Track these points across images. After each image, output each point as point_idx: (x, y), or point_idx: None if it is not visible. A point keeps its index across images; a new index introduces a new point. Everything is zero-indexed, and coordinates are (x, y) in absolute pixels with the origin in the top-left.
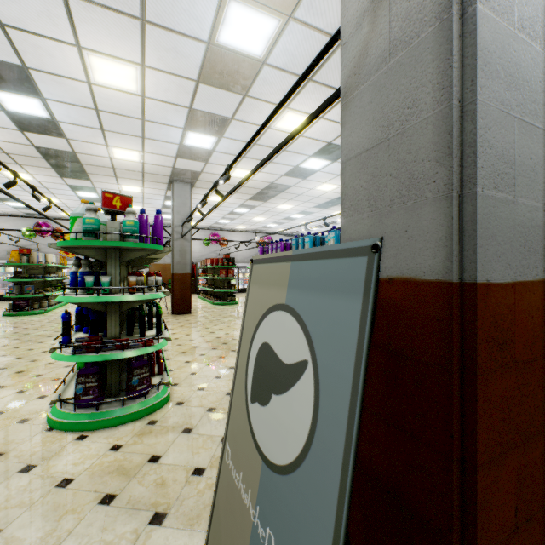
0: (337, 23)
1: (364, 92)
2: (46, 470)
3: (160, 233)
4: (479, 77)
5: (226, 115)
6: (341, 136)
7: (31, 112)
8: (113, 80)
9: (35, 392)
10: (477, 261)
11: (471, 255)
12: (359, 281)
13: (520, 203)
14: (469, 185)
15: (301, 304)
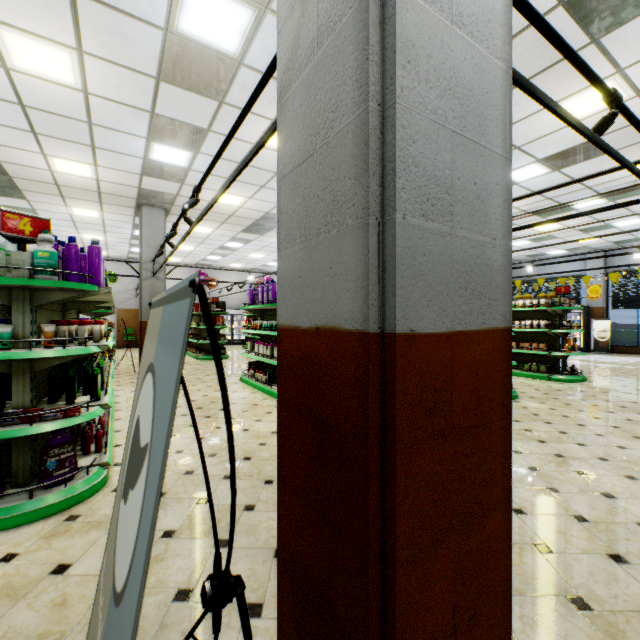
0: None
1: (296, 92)
2: None
3: (96, 269)
4: (399, 74)
5: (200, 125)
6: (278, 148)
7: None
8: (40, 67)
9: None
10: (396, 306)
11: (391, 299)
12: (183, 332)
13: (461, 237)
14: (389, 210)
15: (158, 364)
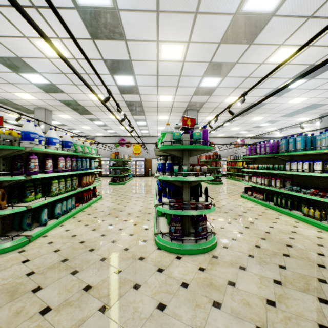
0: None
1: None
2: (170, 274)
3: (206, 139)
4: None
5: (232, 61)
6: None
7: (127, 84)
8: (170, 56)
9: (141, 226)
10: None
11: None
12: None
13: None
14: None
15: None
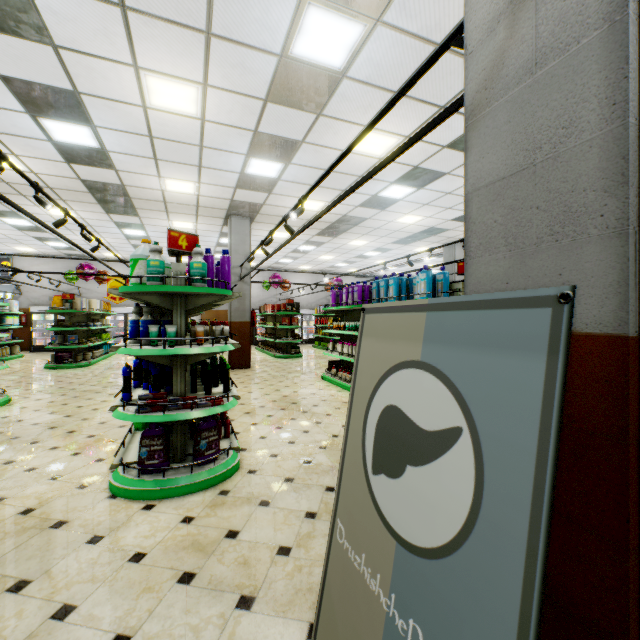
0: (434, 25)
1: (498, 109)
2: (115, 542)
3: (227, 276)
4: None
5: (295, 138)
6: (466, 162)
7: (80, 142)
8: (171, 103)
9: (91, 455)
10: None
11: None
12: (540, 336)
13: None
14: None
15: (447, 361)
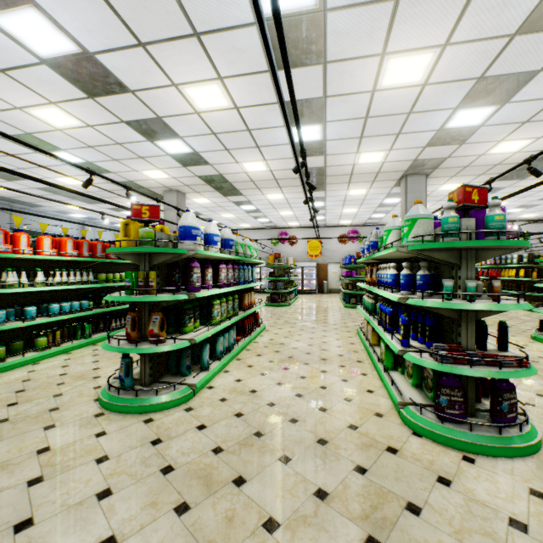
0: None
1: None
2: (469, 492)
3: None
4: None
5: (532, 69)
6: None
7: (309, 139)
8: (400, 78)
9: (357, 384)
10: None
11: None
12: None
13: None
14: None
15: None
